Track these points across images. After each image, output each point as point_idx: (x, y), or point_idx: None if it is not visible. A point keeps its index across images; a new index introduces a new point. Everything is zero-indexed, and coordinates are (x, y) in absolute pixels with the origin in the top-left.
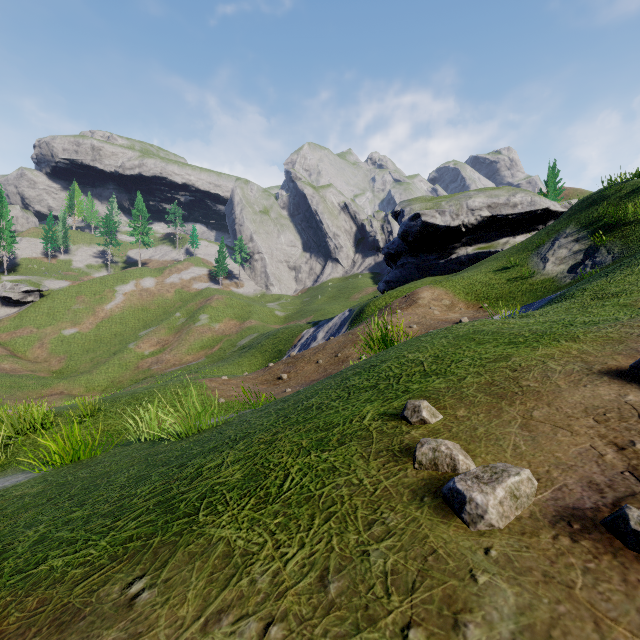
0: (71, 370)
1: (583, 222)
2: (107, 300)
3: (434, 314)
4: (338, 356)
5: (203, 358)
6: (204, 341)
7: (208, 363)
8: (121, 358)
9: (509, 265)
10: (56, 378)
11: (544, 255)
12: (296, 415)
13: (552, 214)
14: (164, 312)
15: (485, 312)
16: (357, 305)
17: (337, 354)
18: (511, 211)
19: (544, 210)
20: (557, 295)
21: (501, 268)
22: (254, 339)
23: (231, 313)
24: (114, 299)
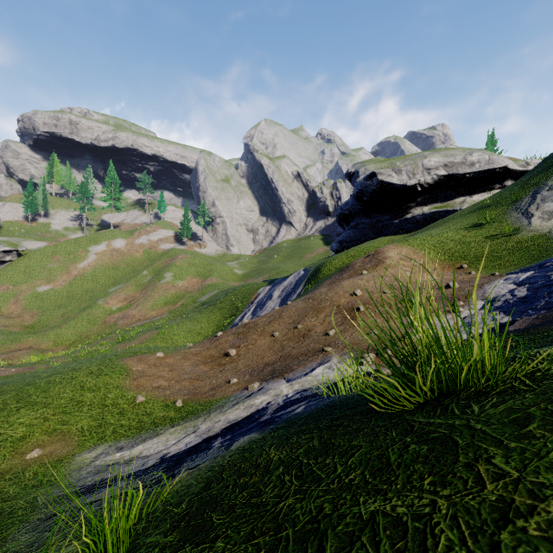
0: (42, 325)
1: None
2: (80, 259)
3: (407, 276)
4: (298, 328)
5: (166, 313)
6: (168, 297)
7: (170, 318)
8: (90, 313)
9: (483, 221)
10: (27, 333)
11: (525, 210)
12: None
13: (509, 173)
14: (133, 270)
15: (468, 274)
16: (312, 264)
17: (296, 325)
18: (468, 170)
19: (502, 168)
20: None
21: (474, 225)
22: (214, 296)
23: (194, 271)
24: (87, 258)
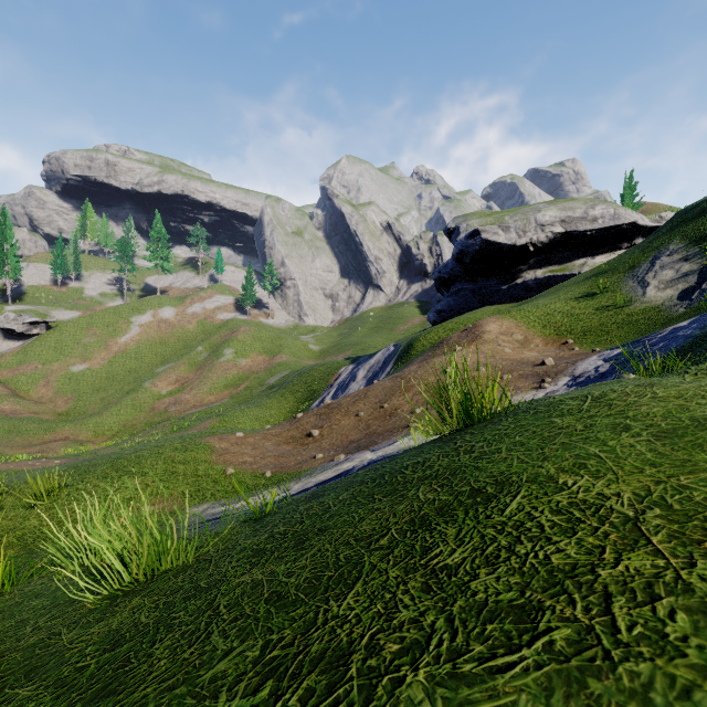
0: (79, 412)
1: (692, 236)
2: (121, 332)
3: (505, 352)
4: (384, 407)
5: (227, 398)
6: (228, 379)
7: (232, 404)
8: (135, 398)
9: (596, 290)
10: (62, 421)
11: (642, 278)
12: (302, 701)
13: (640, 229)
14: (185, 346)
15: (571, 350)
16: (404, 339)
17: (383, 404)
18: (590, 226)
19: (630, 225)
20: (706, 331)
21: (585, 294)
22: (285, 377)
23: (259, 347)
24: (129, 331)
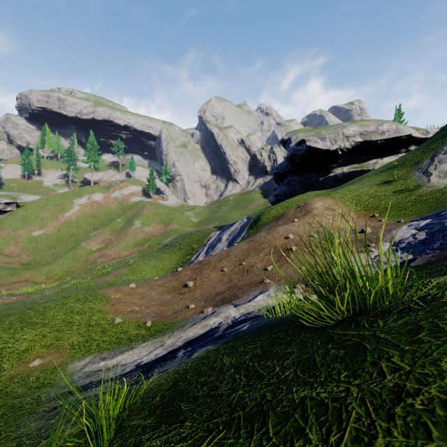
0: (36, 262)
1: None
2: (67, 209)
3: (330, 223)
4: (242, 264)
5: (136, 253)
6: (137, 240)
7: (139, 257)
8: (74, 253)
9: (391, 179)
10: (24, 268)
11: (425, 169)
12: None
13: (413, 140)
14: (109, 218)
15: (379, 221)
16: (253, 214)
17: (241, 262)
18: (380, 137)
19: (407, 136)
20: None
21: (384, 182)
22: (174, 239)
23: (158, 219)
24: (72, 209)
